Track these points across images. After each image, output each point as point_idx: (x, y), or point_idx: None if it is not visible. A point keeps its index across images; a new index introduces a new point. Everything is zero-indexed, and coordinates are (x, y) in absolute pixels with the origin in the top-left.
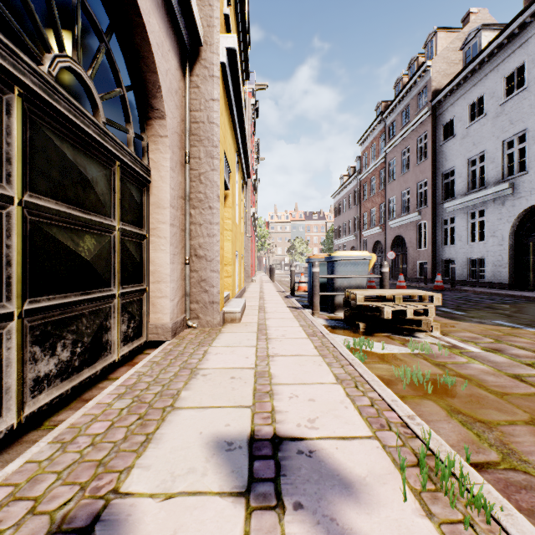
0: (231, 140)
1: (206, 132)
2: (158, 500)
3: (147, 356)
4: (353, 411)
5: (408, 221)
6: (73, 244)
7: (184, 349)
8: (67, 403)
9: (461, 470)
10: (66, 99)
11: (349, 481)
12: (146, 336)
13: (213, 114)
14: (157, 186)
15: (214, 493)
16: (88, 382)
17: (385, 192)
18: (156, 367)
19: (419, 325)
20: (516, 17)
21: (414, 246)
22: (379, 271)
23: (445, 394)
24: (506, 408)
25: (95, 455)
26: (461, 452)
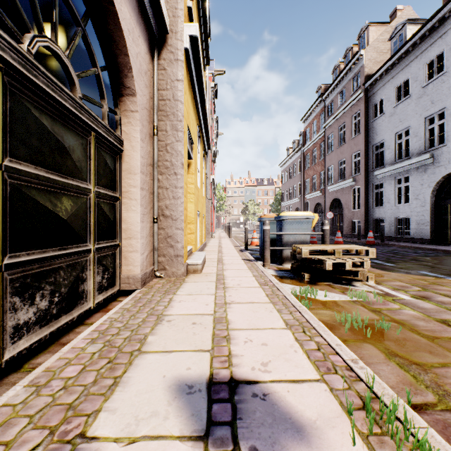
0: (194, 116)
1: (171, 108)
2: (122, 444)
3: (119, 303)
4: (301, 355)
5: (344, 186)
6: (51, 205)
7: (152, 296)
8: (46, 346)
9: (405, 414)
10: (44, 75)
11: (300, 424)
12: (119, 285)
13: (178, 93)
14: (129, 155)
15: (175, 437)
16: (66, 327)
17: (325, 162)
18: (127, 313)
19: (355, 275)
20: (436, 12)
21: (349, 207)
22: (319, 228)
23: (382, 338)
24: (437, 351)
25: (66, 398)
26: (401, 394)
